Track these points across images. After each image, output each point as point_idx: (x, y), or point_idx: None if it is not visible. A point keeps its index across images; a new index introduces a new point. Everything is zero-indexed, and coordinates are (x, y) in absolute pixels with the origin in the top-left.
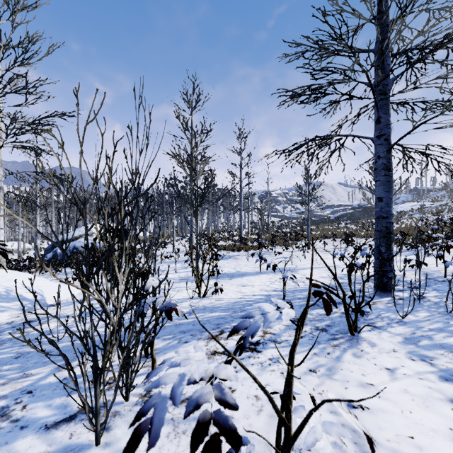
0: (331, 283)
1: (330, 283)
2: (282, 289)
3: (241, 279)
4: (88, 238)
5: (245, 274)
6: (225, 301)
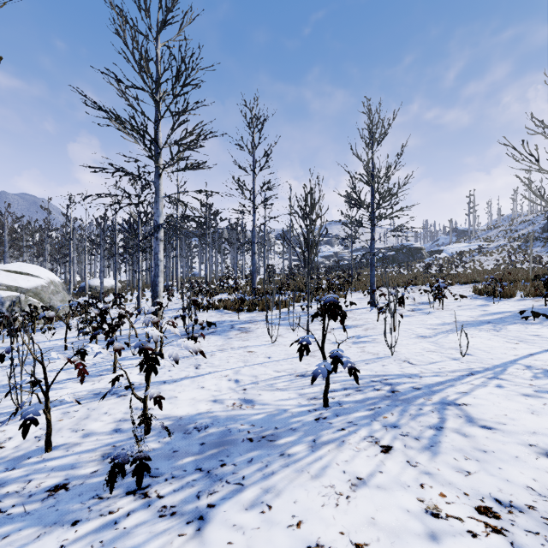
0: None
1: None
2: None
3: (263, 520)
4: None
5: (275, 438)
6: None
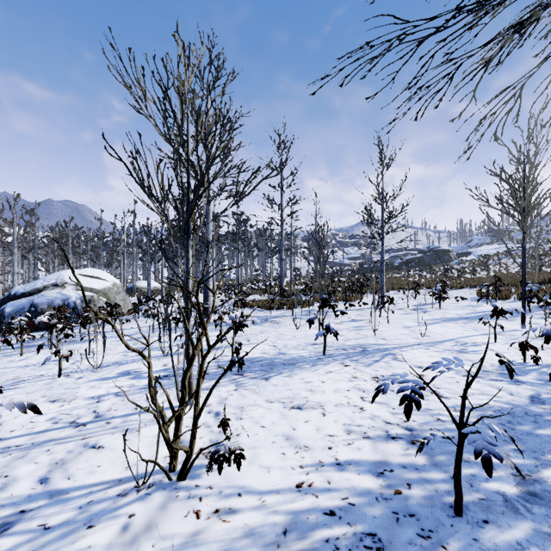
0: (513, 400)
1: (512, 400)
2: (407, 431)
3: (290, 378)
4: (57, 290)
5: (296, 363)
6: (247, 524)
